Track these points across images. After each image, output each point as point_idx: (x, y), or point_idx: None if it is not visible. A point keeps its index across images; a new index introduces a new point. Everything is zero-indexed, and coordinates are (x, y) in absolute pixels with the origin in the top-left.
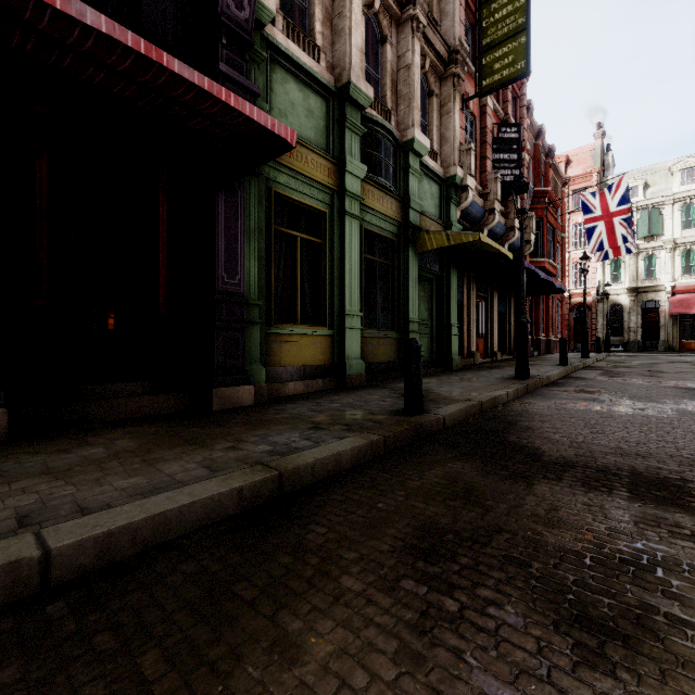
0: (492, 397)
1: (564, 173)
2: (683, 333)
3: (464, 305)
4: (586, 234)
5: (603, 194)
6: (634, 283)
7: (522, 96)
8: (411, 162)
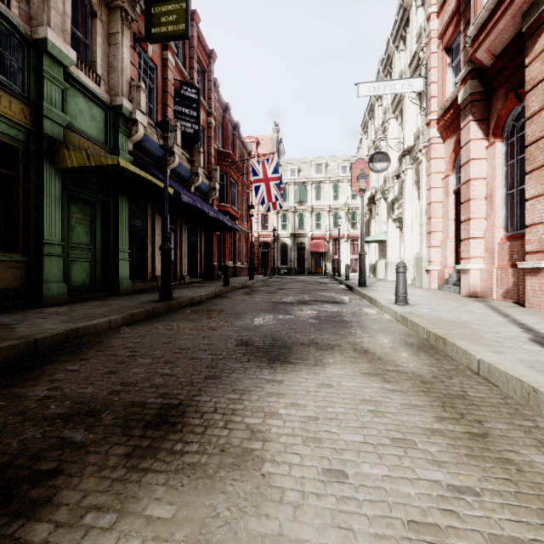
0: (68, 330)
1: (256, 150)
2: (316, 263)
3: (147, 234)
4: (255, 190)
5: (264, 164)
6: (293, 231)
7: (210, 72)
8: (46, 66)
